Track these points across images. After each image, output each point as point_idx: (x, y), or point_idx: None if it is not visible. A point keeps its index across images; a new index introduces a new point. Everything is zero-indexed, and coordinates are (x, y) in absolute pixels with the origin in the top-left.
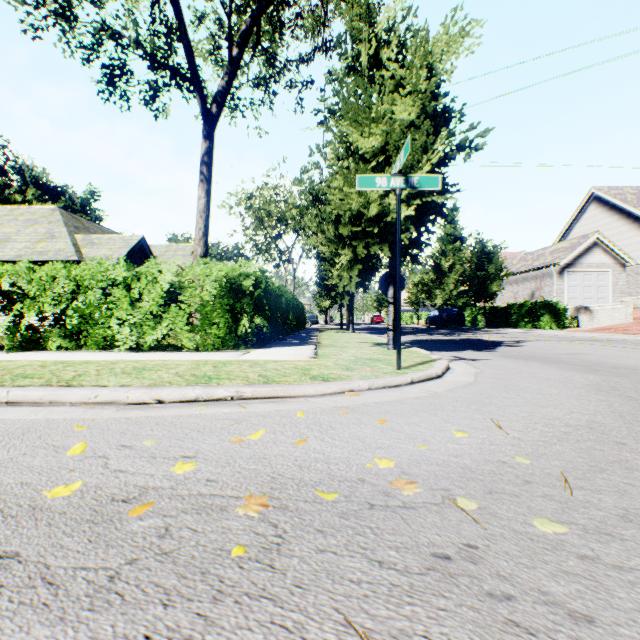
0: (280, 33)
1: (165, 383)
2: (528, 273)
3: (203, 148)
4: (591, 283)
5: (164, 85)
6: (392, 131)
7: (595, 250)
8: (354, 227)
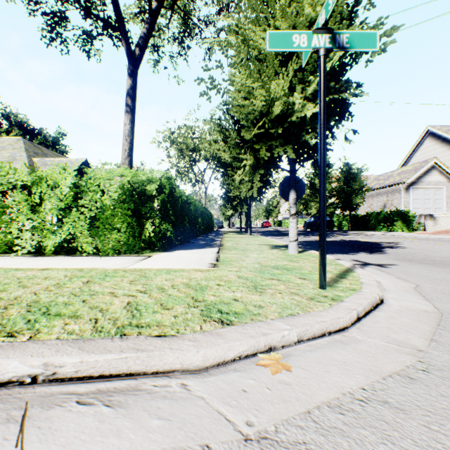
0: None
1: None
2: (381, 189)
3: (128, 84)
4: (430, 197)
5: (97, 34)
6: (301, 13)
7: (433, 172)
8: (256, 129)
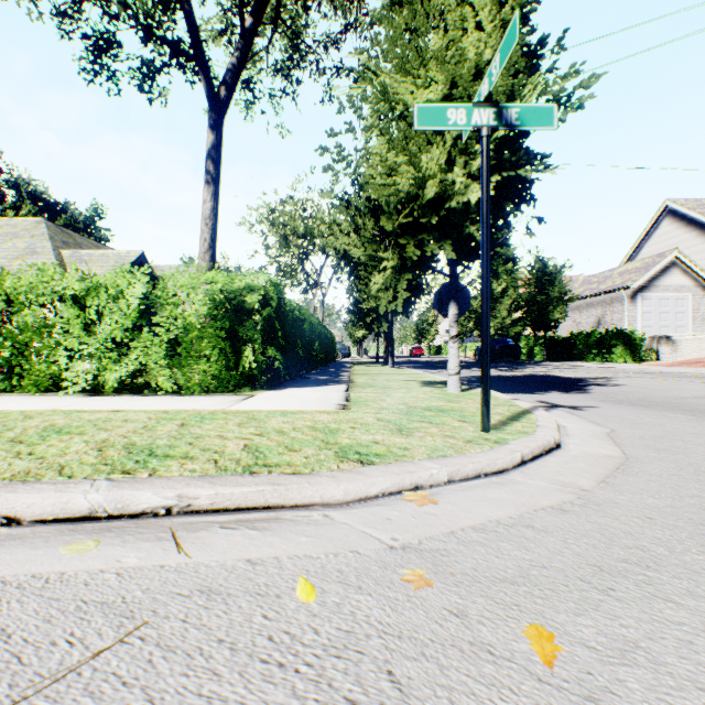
0: (305, 6)
1: (49, 471)
2: (593, 298)
3: (209, 140)
4: (668, 309)
5: (163, 65)
6: (462, 64)
7: (673, 271)
8: (402, 218)
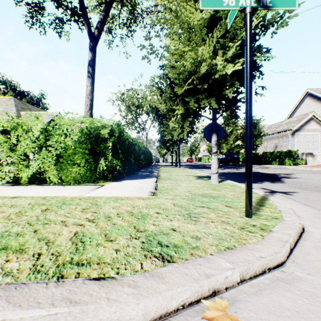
0: None
1: None
2: (273, 135)
3: (89, 56)
4: (309, 140)
5: (67, 20)
6: None
7: (311, 122)
8: (186, 86)
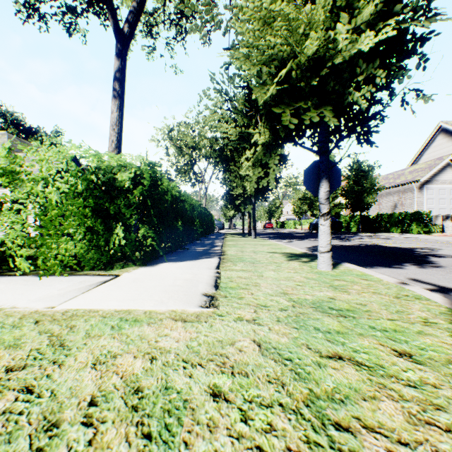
0: None
1: None
2: (391, 189)
3: (115, 65)
4: (445, 196)
5: (82, 11)
6: None
7: (448, 169)
8: (275, 86)
